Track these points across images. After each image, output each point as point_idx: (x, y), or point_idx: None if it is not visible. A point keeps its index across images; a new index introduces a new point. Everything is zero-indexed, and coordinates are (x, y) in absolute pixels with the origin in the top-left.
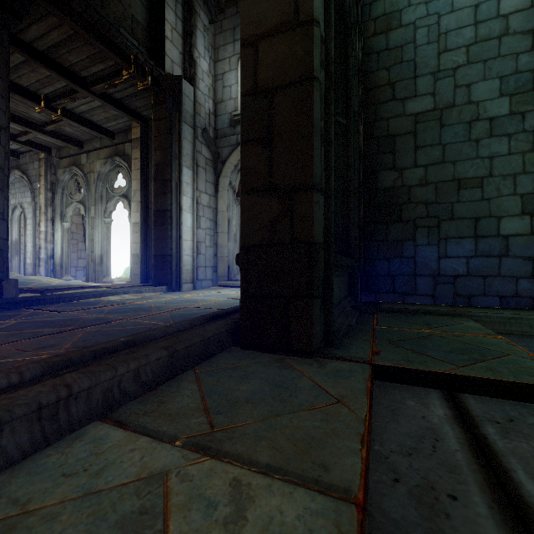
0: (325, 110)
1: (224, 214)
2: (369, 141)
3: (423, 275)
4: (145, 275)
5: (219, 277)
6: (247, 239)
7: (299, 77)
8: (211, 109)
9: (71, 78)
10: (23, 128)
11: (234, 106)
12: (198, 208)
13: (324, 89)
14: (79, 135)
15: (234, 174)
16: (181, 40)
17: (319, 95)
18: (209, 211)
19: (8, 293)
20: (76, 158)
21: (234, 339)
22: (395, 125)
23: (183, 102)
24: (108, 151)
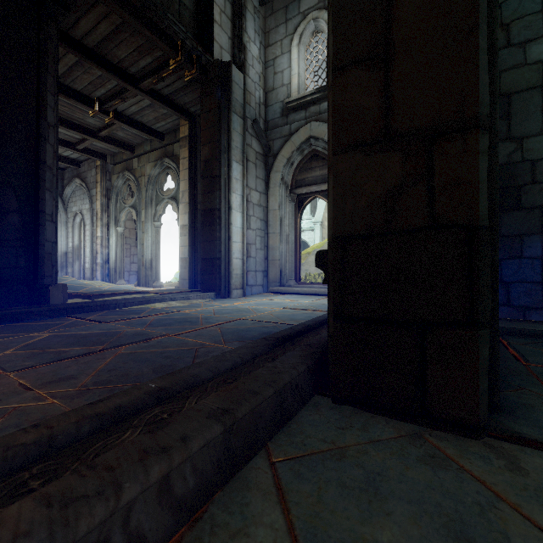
0: None
1: (276, 212)
2: None
3: None
4: (193, 280)
5: (269, 282)
6: (342, 226)
7: None
8: (261, 99)
9: (120, 76)
10: (80, 135)
11: (286, 93)
12: (248, 206)
13: None
14: (131, 139)
15: (287, 168)
16: (230, 24)
17: None
18: (259, 210)
19: (56, 298)
20: (128, 162)
21: (316, 380)
22: (511, 80)
23: (233, 90)
24: (157, 153)
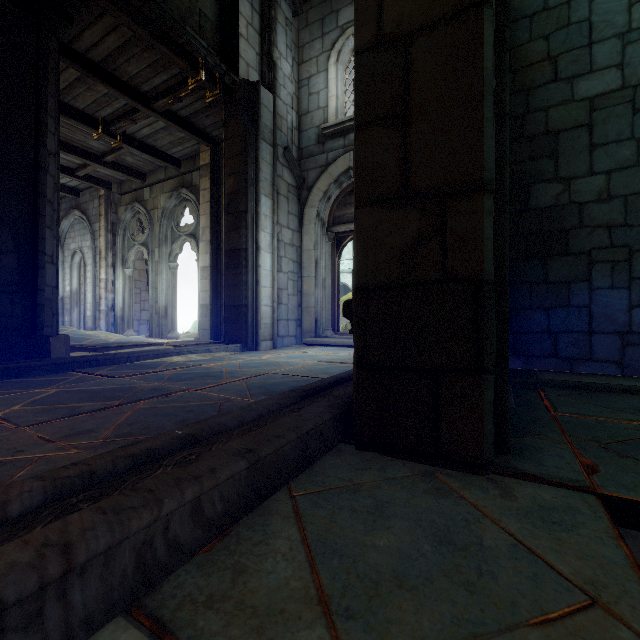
0: (496, 62)
1: (311, 253)
2: (516, 143)
3: (604, 333)
4: (215, 330)
5: (303, 333)
6: (365, 278)
7: (456, 5)
8: (294, 123)
9: (130, 94)
10: (81, 160)
11: (322, 117)
12: (279, 246)
13: (494, 28)
14: (142, 166)
15: (323, 203)
16: (258, 38)
17: (492, 31)
18: (291, 250)
19: (57, 351)
20: (138, 193)
21: (342, 429)
22: (559, 117)
23: (261, 114)
24: (173, 182)
